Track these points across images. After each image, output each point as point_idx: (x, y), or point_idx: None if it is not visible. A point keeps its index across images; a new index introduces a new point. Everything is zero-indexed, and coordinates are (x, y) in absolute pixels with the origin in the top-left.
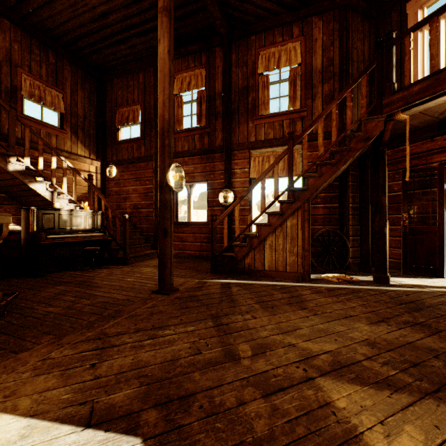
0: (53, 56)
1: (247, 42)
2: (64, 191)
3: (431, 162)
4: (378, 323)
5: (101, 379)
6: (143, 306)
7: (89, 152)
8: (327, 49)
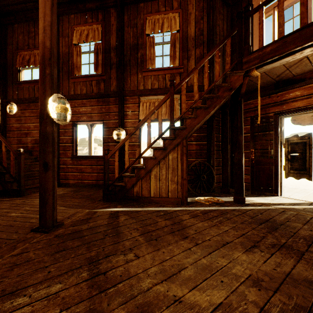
0: None
1: (137, 8)
2: None
3: (269, 113)
4: (252, 250)
5: None
6: (8, 253)
7: None
8: (198, 21)
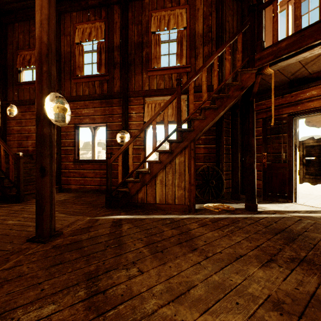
0: None
1: (142, 4)
2: None
3: (282, 114)
4: (269, 264)
5: None
6: (0, 267)
7: None
8: (206, 18)
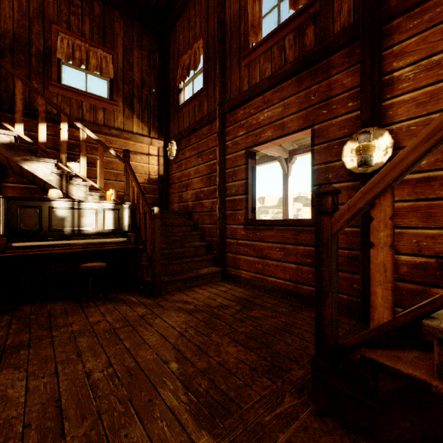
0: (99, 6)
1: None
2: (82, 174)
3: None
4: None
5: None
6: None
7: (148, 129)
8: None
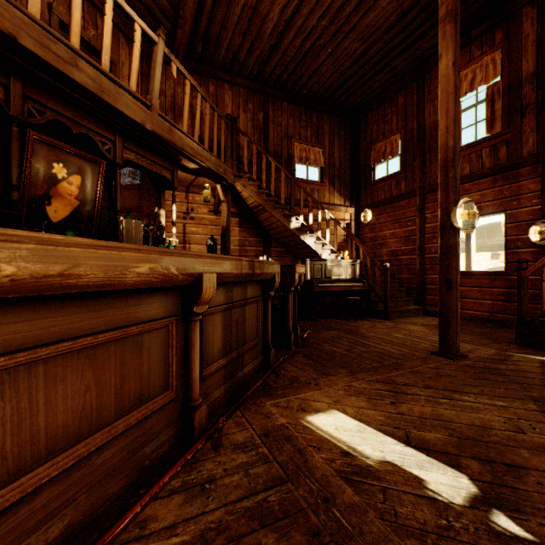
0: (315, 116)
1: None
2: (327, 242)
3: None
4: None
5: (405, 416)
6: (425, 365)
7: (344, 199)
8: None
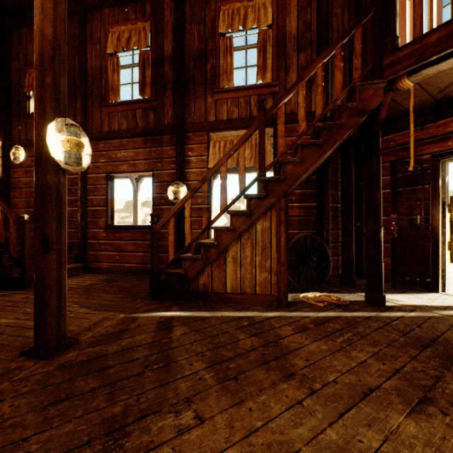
0: None
1: None
2: None
3: (422, 154)
4: (423, 409)
5: None
6: None
7: None
8: (303, 10)
